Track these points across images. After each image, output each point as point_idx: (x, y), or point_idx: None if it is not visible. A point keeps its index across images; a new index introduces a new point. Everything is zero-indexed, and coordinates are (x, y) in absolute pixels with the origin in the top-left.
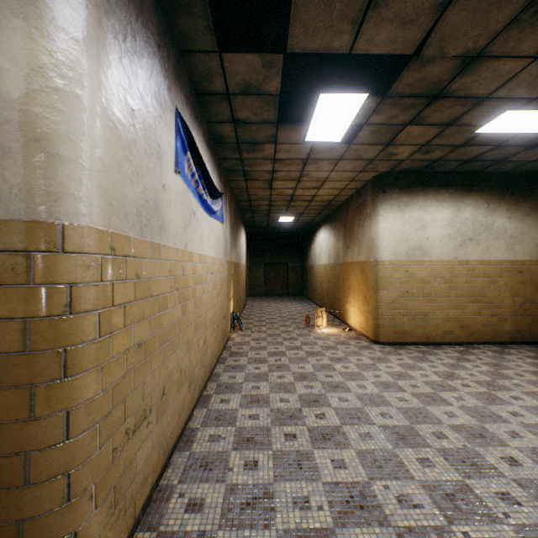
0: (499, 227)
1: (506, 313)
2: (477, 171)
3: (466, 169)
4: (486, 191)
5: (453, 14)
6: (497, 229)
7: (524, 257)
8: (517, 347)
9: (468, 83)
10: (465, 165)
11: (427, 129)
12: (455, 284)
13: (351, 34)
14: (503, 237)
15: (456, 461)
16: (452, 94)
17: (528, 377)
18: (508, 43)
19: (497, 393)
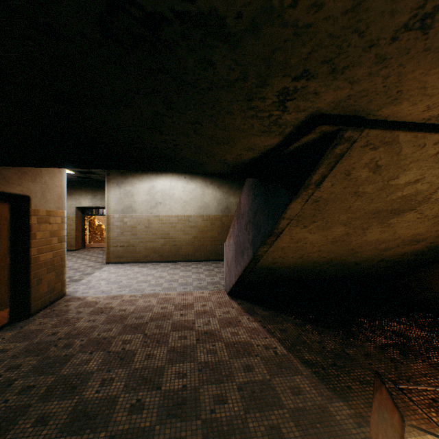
0: None
1: None
2: None
3: None
4: None
5: None
6: None
7: None
8: None
9: None
10: None
11: None
12: None
13: None
14: None
15: (72, 270)
16: None
17: None
18: None
19: None
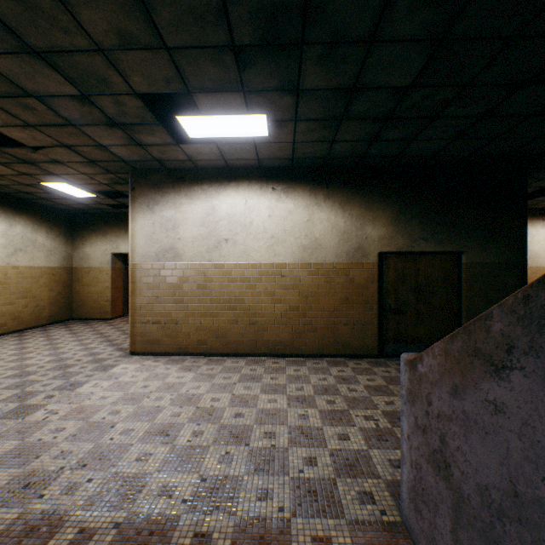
0: (42, 243)
1: (46, 304)
2: (28, 199)
3: (21, 196)
4: (33, 215)
5: (60, 149)
6: (40, 244)
7: (57, 265)
8: (54, 325)
9: (51, 167)
10: (22, 194)
11: (10, 170)
12: (9, 285)
13: (1, 125)
14: (44, 250)
15: (58, 369)
16: (40, 166)
17: (69, 336)
18: (76, 166)
19: (58, 346)
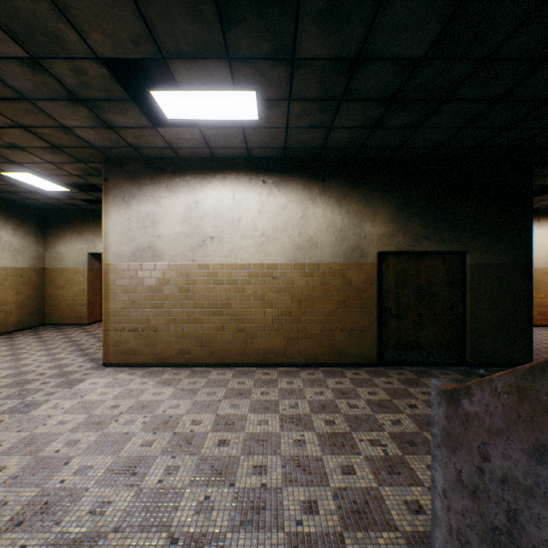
0: (8, 241)
1: (13, 309)
2: None
3: None
4: None
5: (16, 131)
6: (6, 243)
7: (25, 265)
8: (22, 332)
9: (10, 153)
10: None
11: None
12: None
13: None
14: (10, 249)
15: (15, 385)
16: None
17: (36, 344)
18: (39, 152)
19: (21, 356)
